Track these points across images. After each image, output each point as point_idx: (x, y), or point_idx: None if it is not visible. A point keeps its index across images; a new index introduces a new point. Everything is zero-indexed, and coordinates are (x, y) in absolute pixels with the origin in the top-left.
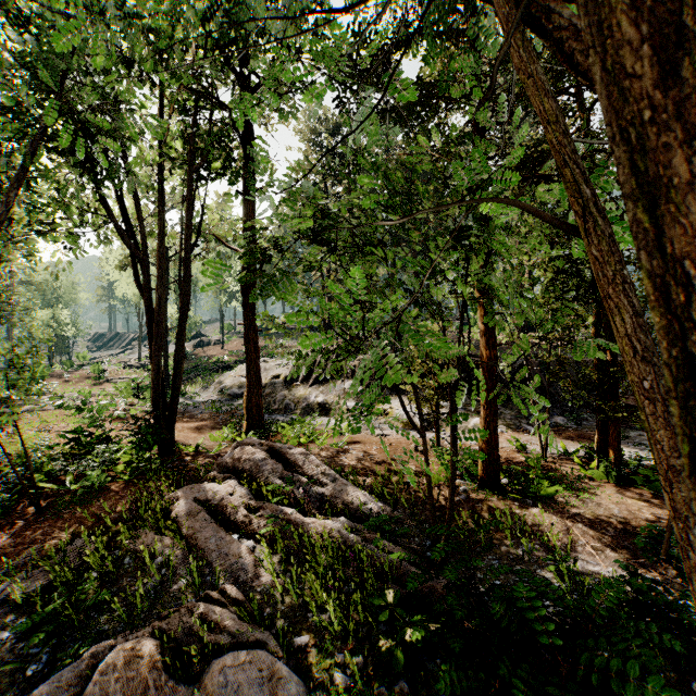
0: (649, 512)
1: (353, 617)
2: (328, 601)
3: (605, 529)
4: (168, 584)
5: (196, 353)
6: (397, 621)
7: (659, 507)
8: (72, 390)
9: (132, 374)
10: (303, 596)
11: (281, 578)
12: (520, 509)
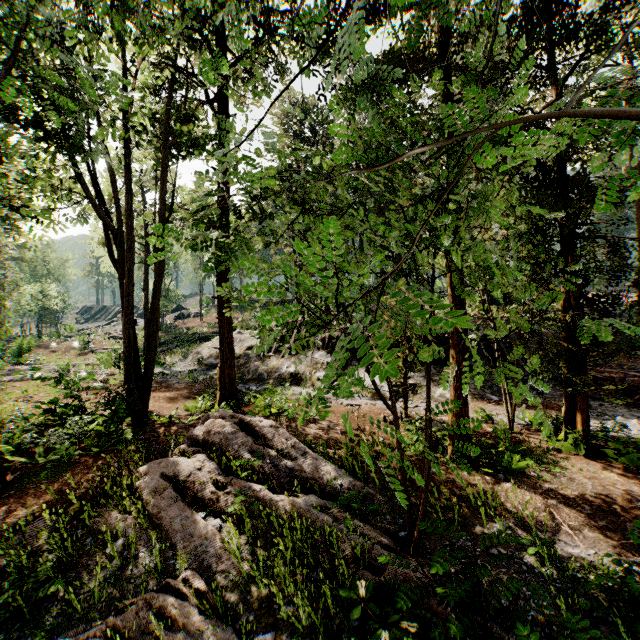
0: (623, 488)
1: (323, 608)
2: (296, 593)
3: (580, 506)
4: (129, 568)
5: (176, 325)
6: (370, 618)
7: (632, 482)
8: (57, 360)
9: (115, 345)
10: (270, 586)
11: (247, 561)
12: (492, 484)
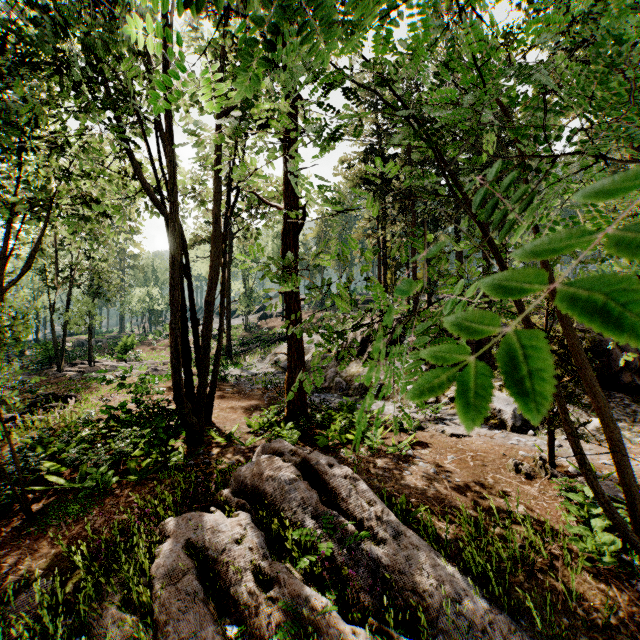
0: None
1: None
2: None
3: None
4: None
5: (259, 325)
6: None
7: None
8: (154, 357)
9: None
10: None
11: None
12: None
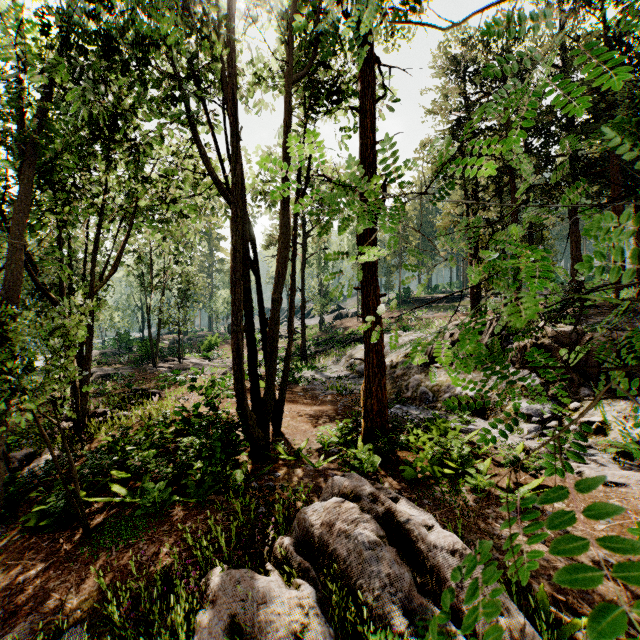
0: None
1: None
2: None
3: None
4: None
5: (334, 325)
6: None
7: None
8: None
9: (280, 343)
10: None
11: None
12: None
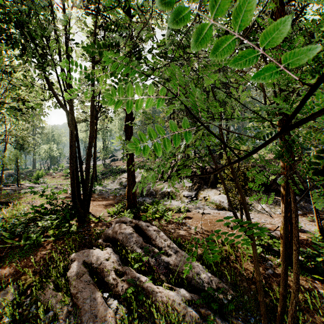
0: None
1: None
2: None
3: None
4: None
5: (111, 164)
6: None
7: None
8: (54, 182)
9: None
10: None
11: None
12: (322, 289)
